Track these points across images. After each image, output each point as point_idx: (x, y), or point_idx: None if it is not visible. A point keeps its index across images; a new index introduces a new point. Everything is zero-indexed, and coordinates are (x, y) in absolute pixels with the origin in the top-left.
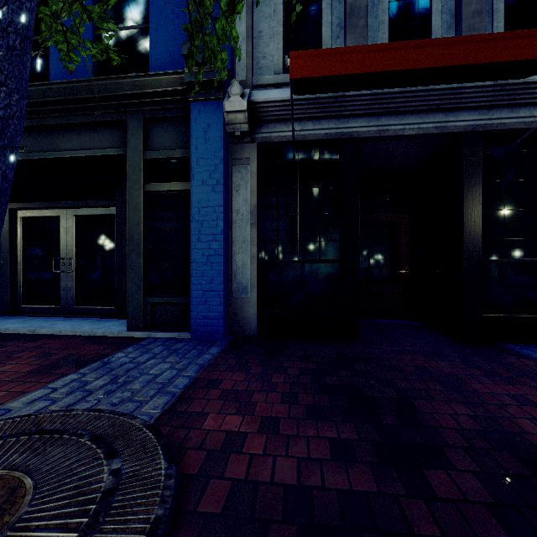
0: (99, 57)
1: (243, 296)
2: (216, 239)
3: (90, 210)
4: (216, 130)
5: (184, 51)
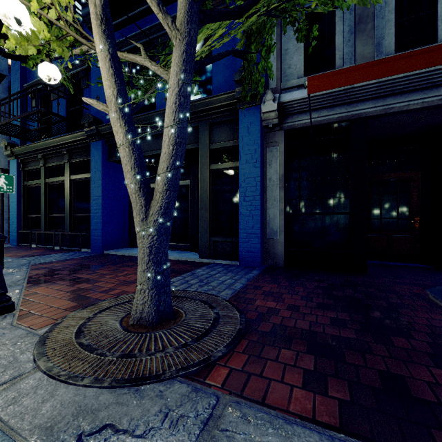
0: None
1: (274, 238)
2: (256, 199)
3: None
4: (255, 126)
5: (235, 78)
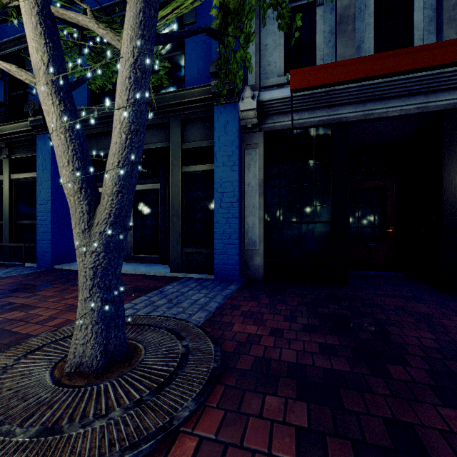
0: (155, 83)
1: (253, 249)
2: (233, 206)
3: (142, 186)
4: (233, 125)
5: (210, 70)
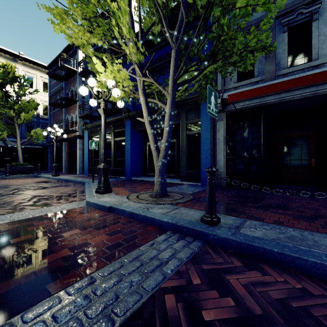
0: None
1: (220, 171)
2: (209, 150)
3: None
4: None
5: None
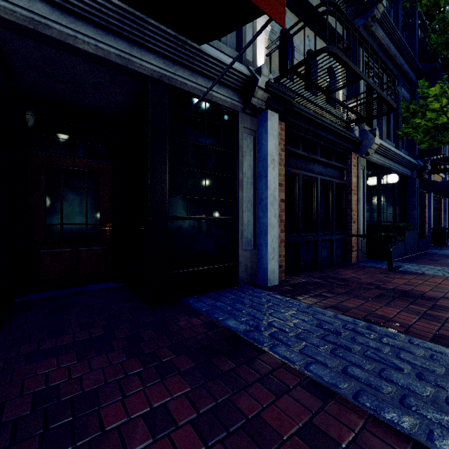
0: None
1: None
2: None
3: None
4: None
5: None
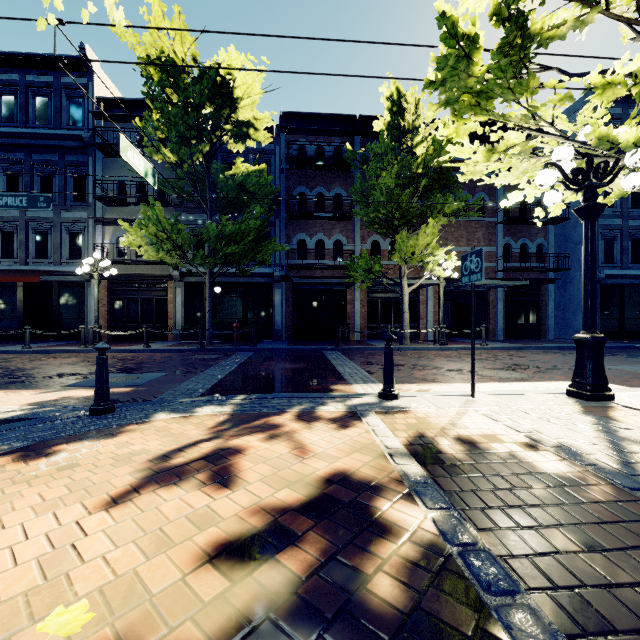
0: None
1: None
2: None
3: None
4: None
5: None
